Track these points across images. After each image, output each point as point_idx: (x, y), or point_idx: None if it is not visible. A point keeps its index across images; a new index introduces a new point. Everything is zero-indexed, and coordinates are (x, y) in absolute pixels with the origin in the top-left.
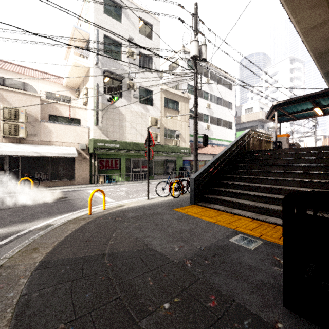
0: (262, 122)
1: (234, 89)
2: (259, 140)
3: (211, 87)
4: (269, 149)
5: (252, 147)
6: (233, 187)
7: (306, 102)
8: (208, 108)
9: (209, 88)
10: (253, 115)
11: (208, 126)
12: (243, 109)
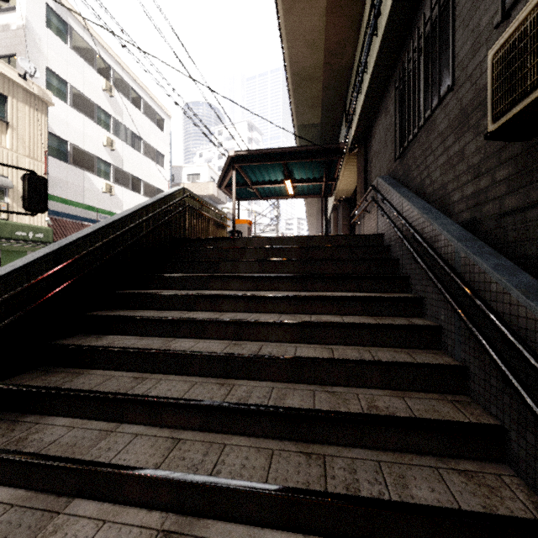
0: (214, 201)
1: (168, 131)
2: (204, 218)
3: (117, 106)
4: (223, 238)
5: (189, 231)
6: (107, 362)
7: (278, 162)
8: (111, 147)
9: (113, 106)
10: (200, 187)
11: (111, 188)
12: (185, 174)
